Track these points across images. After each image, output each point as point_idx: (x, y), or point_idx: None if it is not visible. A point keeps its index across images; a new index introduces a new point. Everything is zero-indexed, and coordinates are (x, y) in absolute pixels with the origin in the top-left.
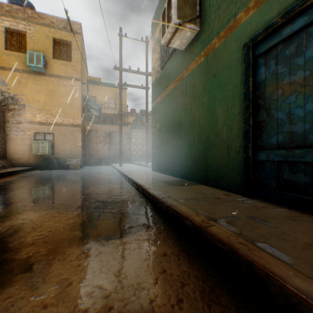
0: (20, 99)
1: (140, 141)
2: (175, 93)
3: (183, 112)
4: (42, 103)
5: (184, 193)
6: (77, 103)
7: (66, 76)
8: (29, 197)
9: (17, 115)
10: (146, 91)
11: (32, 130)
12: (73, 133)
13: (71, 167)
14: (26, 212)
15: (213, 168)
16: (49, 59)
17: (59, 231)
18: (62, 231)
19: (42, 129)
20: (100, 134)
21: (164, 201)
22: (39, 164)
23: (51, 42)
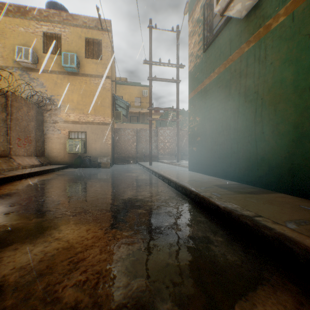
0: (56, 100)
1: (167, 139)
2: (226, 76)
3: (241, 98)
4: (75, 102)
5: (274, 208)
6: (107, 101)
7: (97, 75)
8: (64, 202)
9: (53, 115)
10: (178, 85)
11: (66, 129)
12: (103, 131)
13: (102, 165)
14: (62, 225)
15: (307, 172)
16: (81, 59)
17: (112, 274)
18: (116, 275)
19: (75, 128)
20: (128, 132)
21: (261, 224)
22: (72, 162)
23: (83, 42)
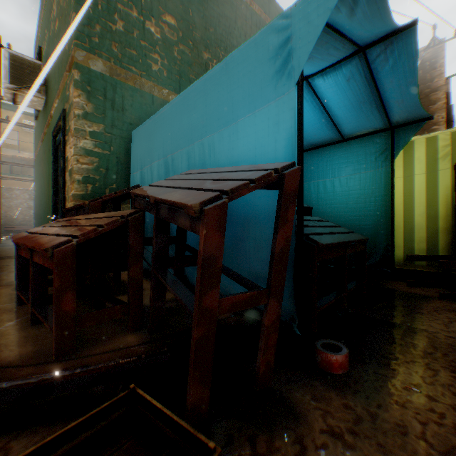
0: None
1: None
2: (41, 154)
3: (43, 179)
4: None
5: None
6: None
7: None
8: None
9: None
10: None
11: None
12: None
13: None
14: None
15: None
16: None
17: None
18: None
19: None
20: None
21: None
22: None
23: None
